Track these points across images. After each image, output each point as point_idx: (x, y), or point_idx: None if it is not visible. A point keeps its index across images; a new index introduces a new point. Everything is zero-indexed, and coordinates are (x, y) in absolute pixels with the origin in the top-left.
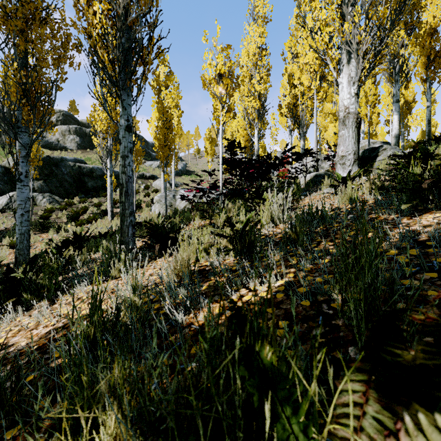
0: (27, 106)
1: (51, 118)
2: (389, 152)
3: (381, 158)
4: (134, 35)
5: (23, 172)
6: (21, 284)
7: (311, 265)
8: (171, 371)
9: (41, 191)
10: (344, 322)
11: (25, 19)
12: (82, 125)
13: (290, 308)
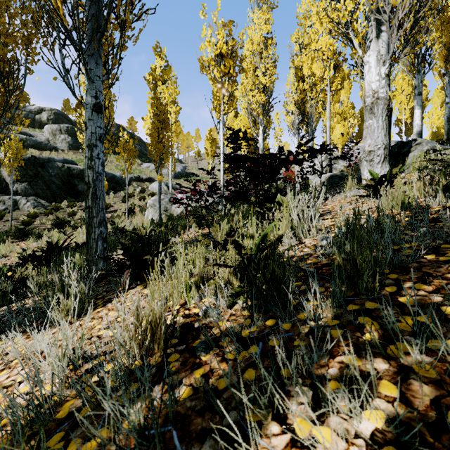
0: None
1: (41, 117)
2: (426, 147)
3: (415, 154)
4: None
5: None
6: None
7: (427, 357)
8: None
9: (25, 194)
10: None
11: None
12: (75, 124)
13: None
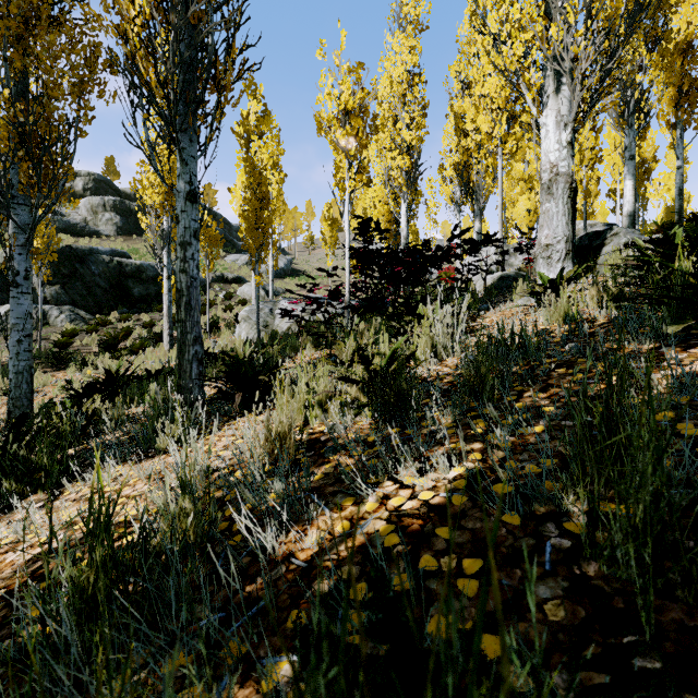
0: (27, 161)
1: (75, 186)
2: (623, 239)
3: (610, 248)
4: (200, 37)
5: (21, 271)
6: (2, 462)
7: (511, 437)
8: (246, 672)
9: (57, 302)
10: (598, 569)
11: (24, 18)
12: (125, 196)
13: (482, 528)
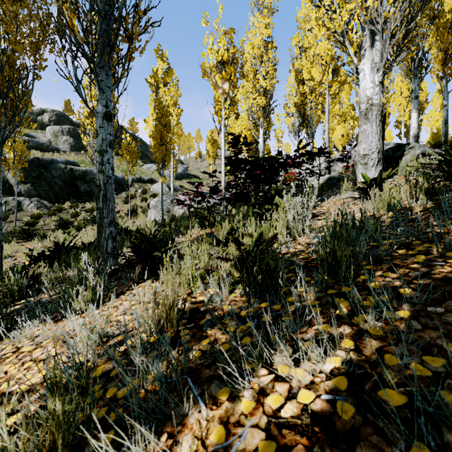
0: None
1: (43, 118)
2: (418, 151)
3: (408, 157)
4: None
5: None
6: None
7: (379, 323)
8: None
9: (29, 195)
10: None
11: None
12: (77, 125)
13: None
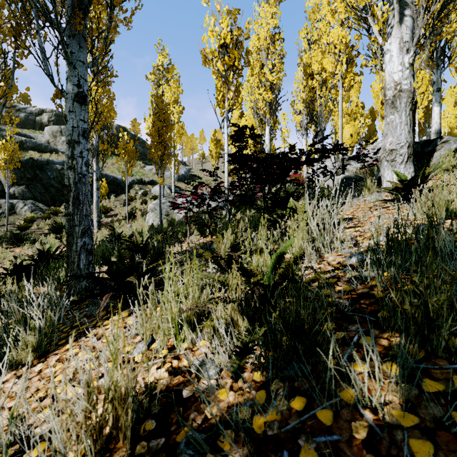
0: None
1: (42, 119)
2: (454, 145)
3: (441, 153)
4: None
5: None
6: None
7: None
8: None
9: (23, 197)
10: None
11: None
12: None
13: None
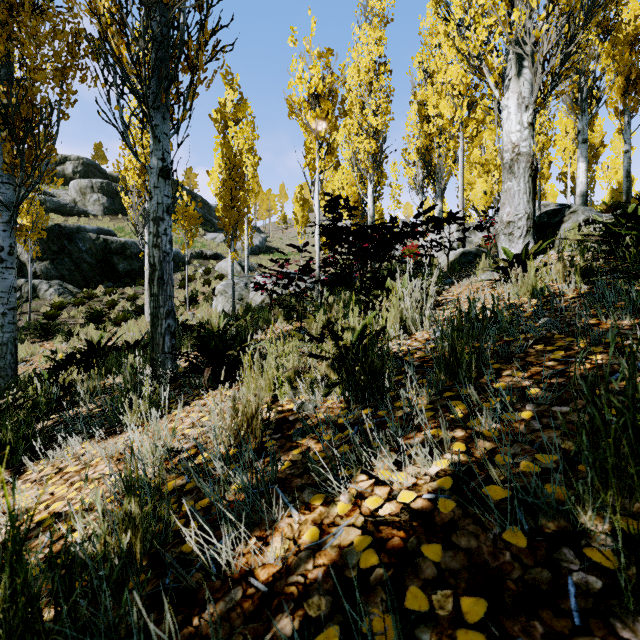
0: (11, 142)
1: (65, 169)
2: (582, 216)
3: (568, 225)
4: (171, 13)
5: (6, 247)
6: None
7: (497, 424)
8: None
9: (47, 276)
10: None
11: (8, 4)
12: (112, 179)
13: (479, 549)
